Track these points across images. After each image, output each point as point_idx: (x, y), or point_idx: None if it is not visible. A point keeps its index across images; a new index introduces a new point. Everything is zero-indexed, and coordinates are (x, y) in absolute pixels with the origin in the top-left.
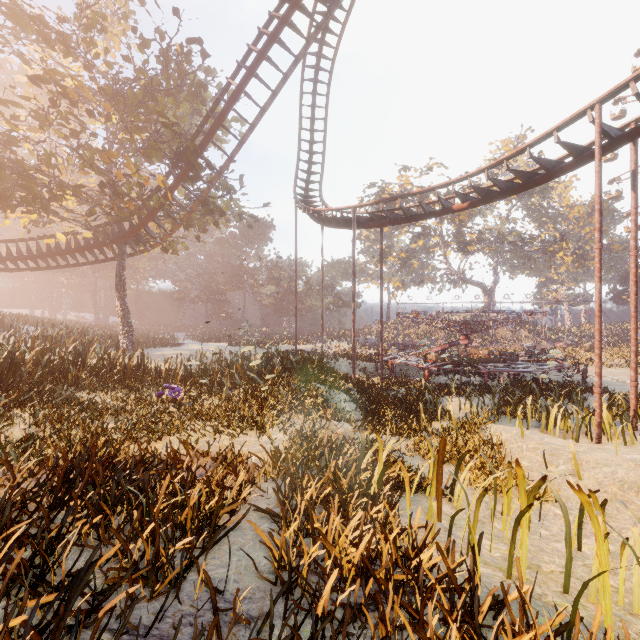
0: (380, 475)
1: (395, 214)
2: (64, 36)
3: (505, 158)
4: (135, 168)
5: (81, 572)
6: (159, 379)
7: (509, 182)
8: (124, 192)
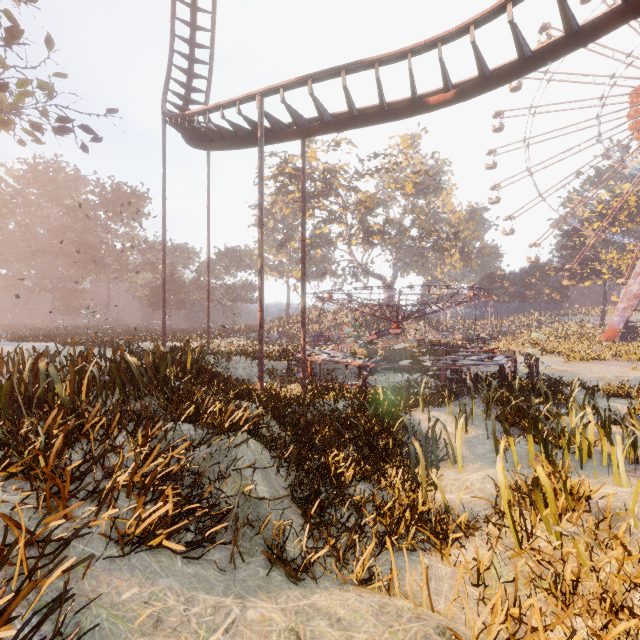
0: None
1: (329, 116)
2: None
3: None
4: None
5: None
6: None
7: (529, 49)
8: None
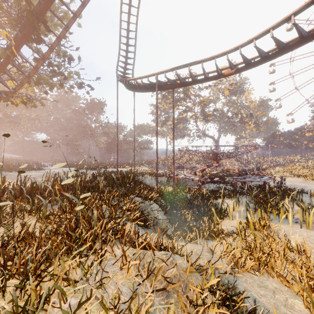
0: None
1: (184, 80)
2: None
3: (271, 27)
4: None
5: None
6: None
7: (265, 53)
8: None
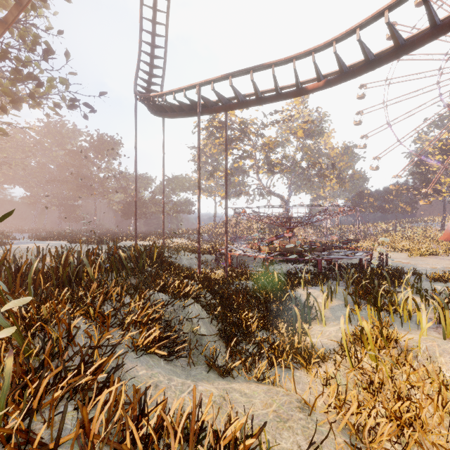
0: None
1: (243, 97)
2: None
3: (387, 7)
4: None
5: None
6: None
7: (372, 54)
8: None
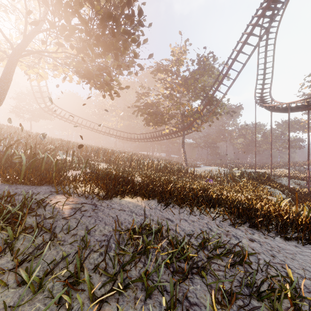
0: (279, 203)
1: None
2: (171, 71)
3: None
4: (190, 106)
5: (220, 195)
6: (201, 178)
7: None
8: (187, 115)
